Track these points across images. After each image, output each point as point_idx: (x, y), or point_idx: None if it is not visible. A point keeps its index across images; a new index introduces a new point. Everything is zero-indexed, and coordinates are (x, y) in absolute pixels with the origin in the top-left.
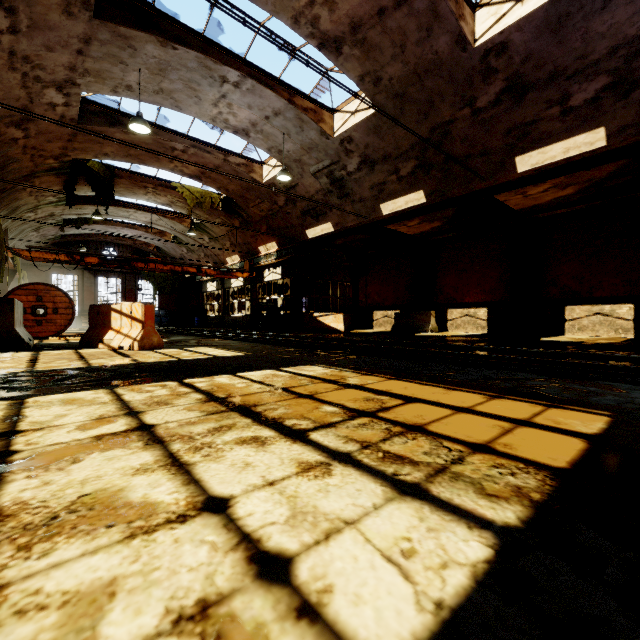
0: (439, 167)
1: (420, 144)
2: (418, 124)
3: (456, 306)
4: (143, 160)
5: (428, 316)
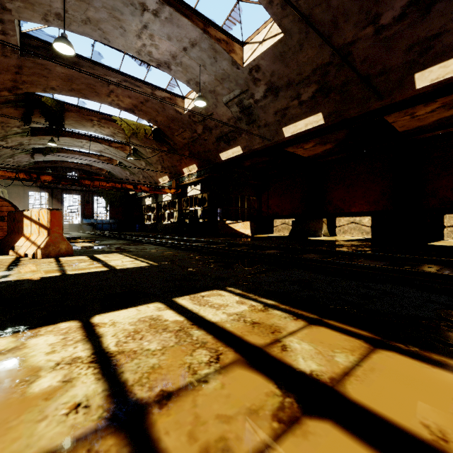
0: (338, 89)
1: (321, 68)
2: (321, 48)
3: (343, 215)
4: (85, 94)
5: (321, 223)
